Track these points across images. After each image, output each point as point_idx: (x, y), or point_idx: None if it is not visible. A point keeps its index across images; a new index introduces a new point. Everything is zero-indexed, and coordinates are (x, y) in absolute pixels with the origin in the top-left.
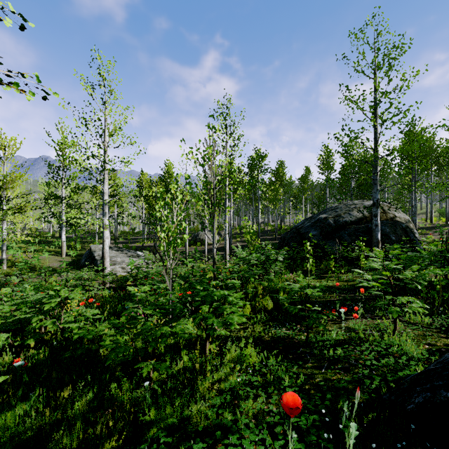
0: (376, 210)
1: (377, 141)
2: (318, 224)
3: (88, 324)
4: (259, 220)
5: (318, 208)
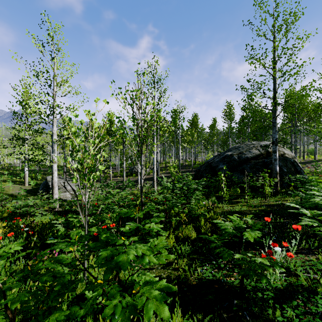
0: (275, 147)
1: (276, 91)
2: (226, 159)
3: (4, 261)
4: (179, 157)
5: (223, 148)
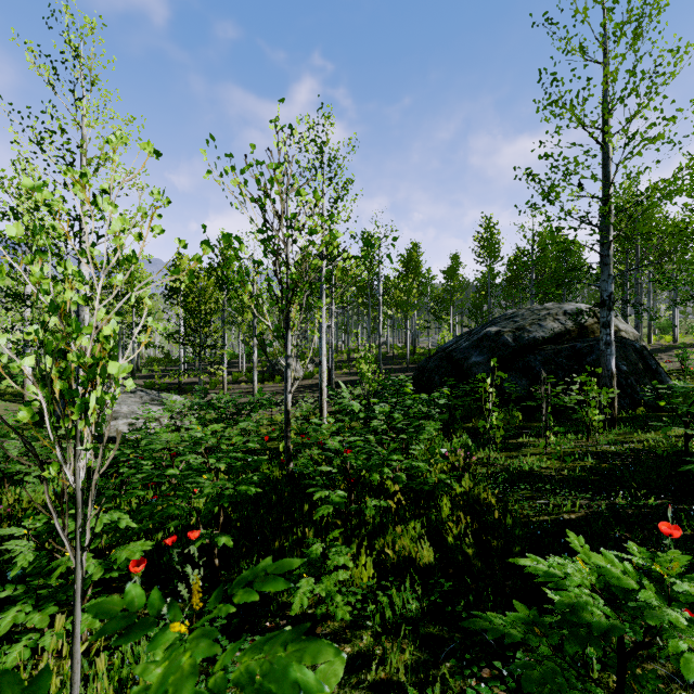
0: (607, 314)
1: (612, 180)
2: (486, 343)
3: None
4: (380, 338)
5: (475, 318)
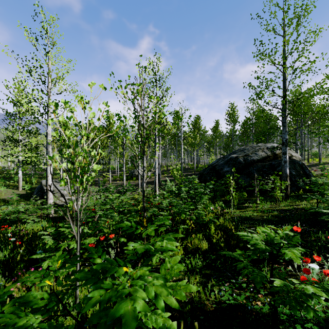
0: (285, 148)
1: (287, 88)
2: (231, 162)
3: None
4: (181, 160)
5: (226, 150)
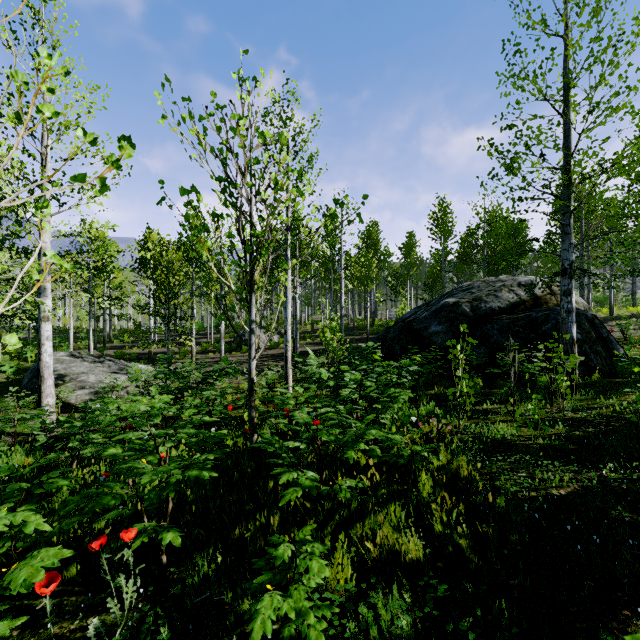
0: (569, 282)
1: (573, 151)
2: (444, 313)
3: None
4: (342, 310)
5: (431, 291)
